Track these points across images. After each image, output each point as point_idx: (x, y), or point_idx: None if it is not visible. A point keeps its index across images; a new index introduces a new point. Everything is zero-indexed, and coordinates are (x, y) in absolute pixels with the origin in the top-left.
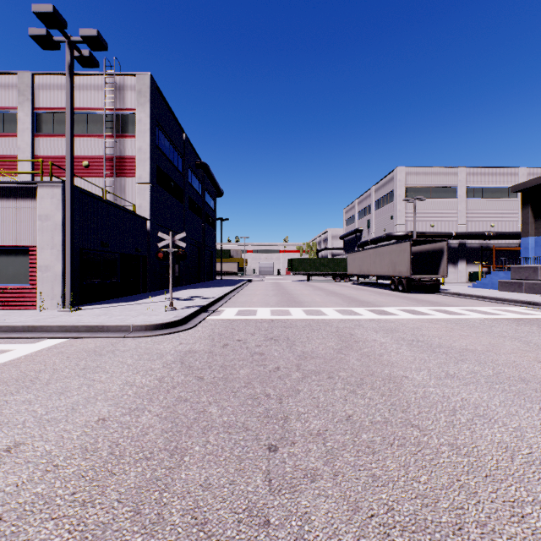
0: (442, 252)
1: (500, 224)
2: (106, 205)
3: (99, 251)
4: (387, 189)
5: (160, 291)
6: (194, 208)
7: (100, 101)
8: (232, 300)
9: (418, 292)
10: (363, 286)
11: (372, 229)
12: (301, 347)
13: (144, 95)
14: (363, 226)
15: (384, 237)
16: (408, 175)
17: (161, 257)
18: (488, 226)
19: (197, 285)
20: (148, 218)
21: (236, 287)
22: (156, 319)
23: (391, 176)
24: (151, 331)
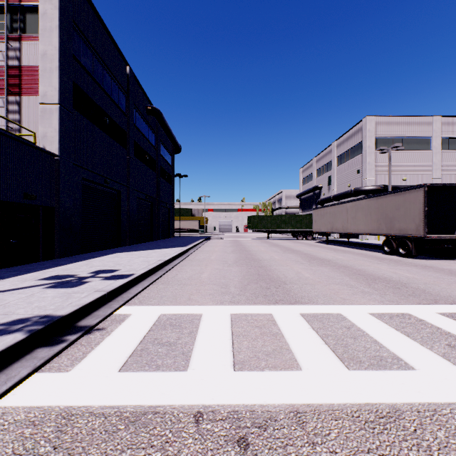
0: None
1: None
2: None
3: None
4: (352, 142)
5: (77, 256)
6: (145, 158)
7: None
8: (167, 276)
9: (422, 255)
10: (336, 246)
11: (333, 185)
12: None
13: None
14: (323, 184)
15: (351, 192)
16: (378, 125)
17: None
18: None
19: (144, 245)
20: (55, 153)
21: (187, 249)
22: None
23: (358, 127)
24: None
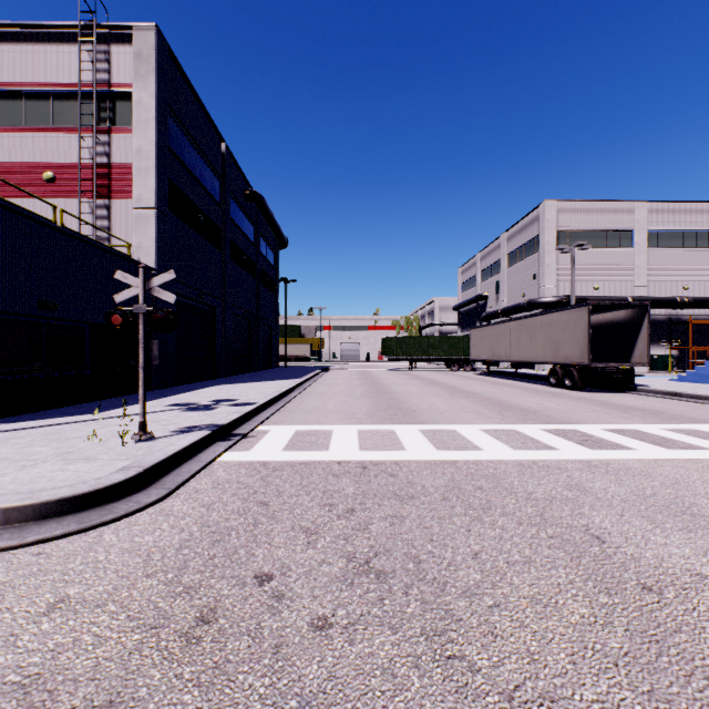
0: (639, 324)
1: (696, 285)
2: (55, 234)
3: (35, 317)
4: (527, 235)
5: (174, 388)
6: (242, 260)
7: (72, 72)
8: (289, 406)
9: (595, 388)
10: (497, 379)
11: (503, 294)
12: (480, 638)
13: (145, 60)
14: (489, 291)
15: (524, 306)
16: (561, 213)
17: (119, 324)
18: (679, 288)
19: (244, 376)
20: (152, 266)
21: (302, 381)
22: (69, 476)
23: (534, 215)
24: (21, 527)
